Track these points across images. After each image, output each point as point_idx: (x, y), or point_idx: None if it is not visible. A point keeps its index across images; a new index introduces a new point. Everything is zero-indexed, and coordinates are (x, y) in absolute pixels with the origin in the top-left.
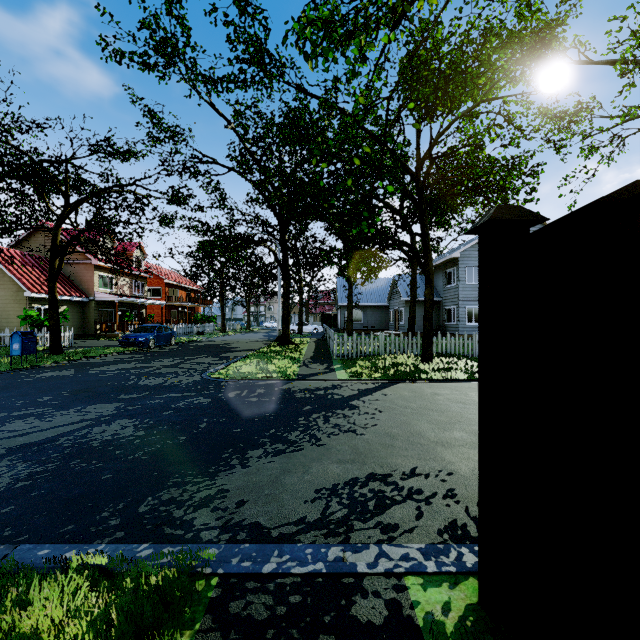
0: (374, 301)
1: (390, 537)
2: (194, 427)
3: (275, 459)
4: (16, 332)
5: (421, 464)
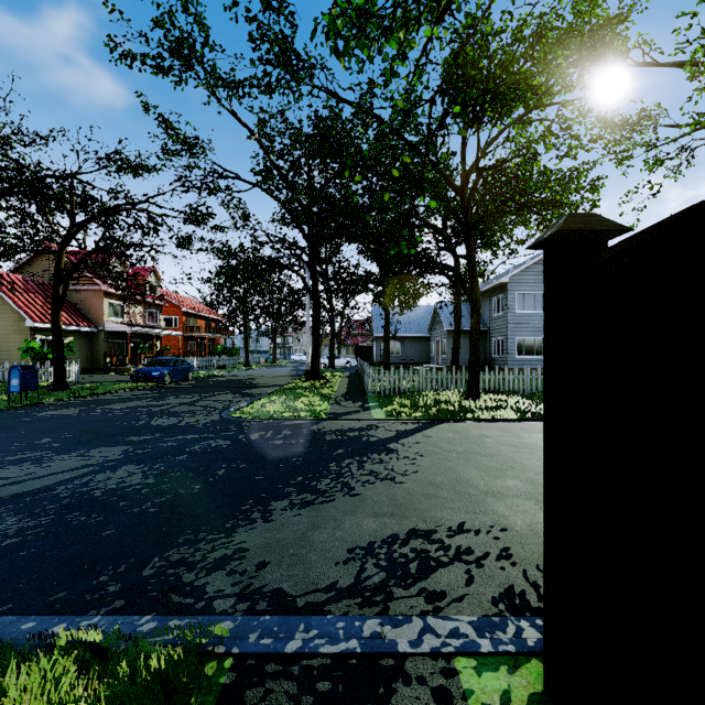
0: (413, 331)
1: (436, 607)
2: (211, 474)
3: (302, 512)
4: (15, 366)
5: (470, 518)
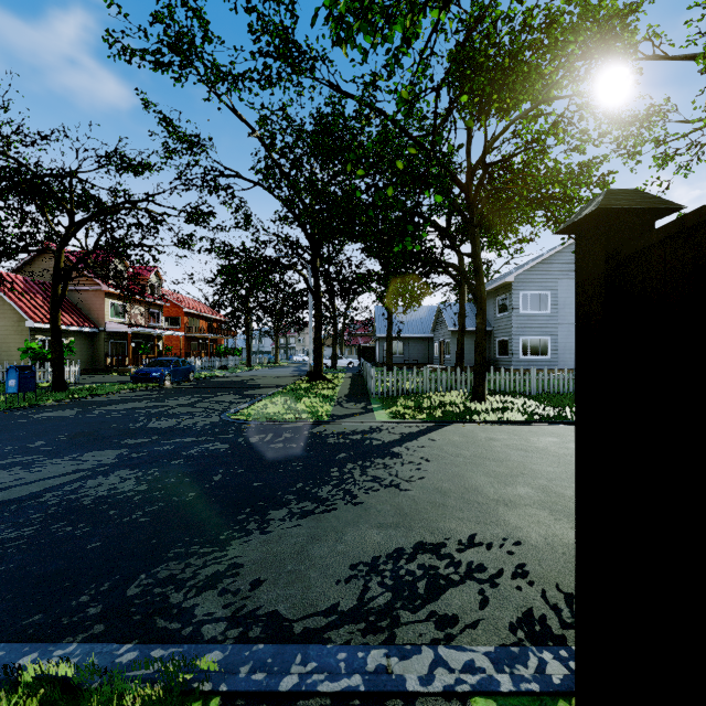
0: (416, 332)
1: (448, 635)
2: (207, 480)
3: (301, 522)
4: (12, 366)
5: (481, 530)
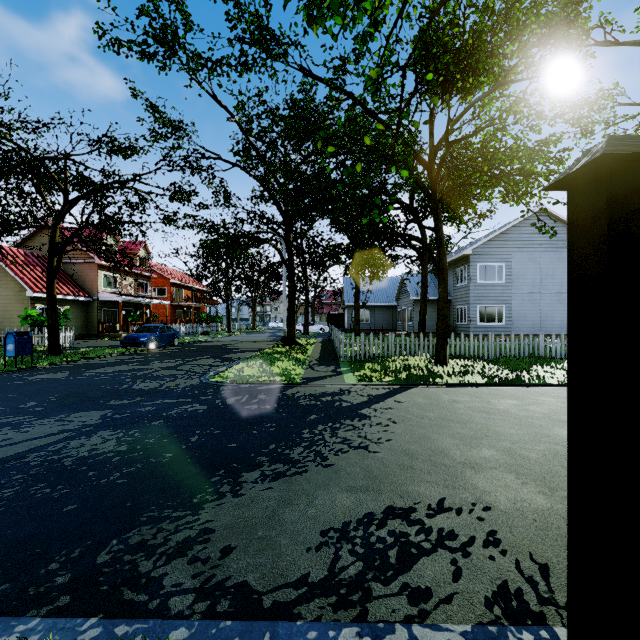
0: (381, 301)
1: (422, 611)
2: (184, 441)
3: (273, 485)
4: (10, 332)
5: (449, 494)
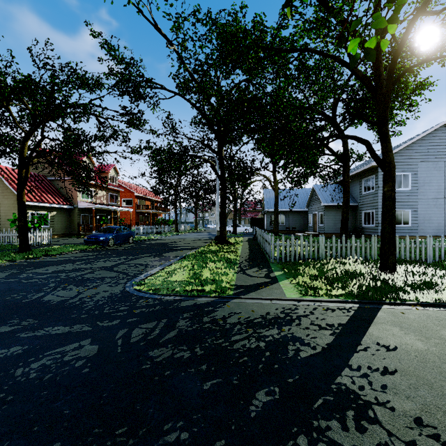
0: (294, 207)
1: None
2: None
3: None
4: None
5: None
